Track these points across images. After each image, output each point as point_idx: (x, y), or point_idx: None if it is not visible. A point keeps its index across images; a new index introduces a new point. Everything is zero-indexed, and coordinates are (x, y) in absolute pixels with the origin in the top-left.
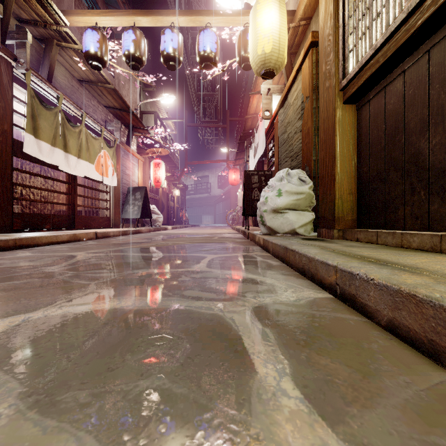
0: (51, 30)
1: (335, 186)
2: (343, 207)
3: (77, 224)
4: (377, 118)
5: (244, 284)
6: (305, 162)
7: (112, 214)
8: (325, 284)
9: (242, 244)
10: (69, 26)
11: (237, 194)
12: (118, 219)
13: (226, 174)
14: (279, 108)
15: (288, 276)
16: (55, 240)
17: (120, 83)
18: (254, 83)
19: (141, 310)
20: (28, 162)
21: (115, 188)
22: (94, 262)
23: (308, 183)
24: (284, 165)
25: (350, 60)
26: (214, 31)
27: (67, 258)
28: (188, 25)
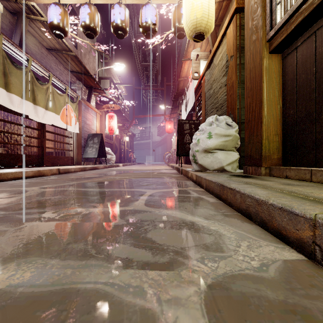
0: (21, 4)
1: (262, 128)
2: (269, 147)
3: (45, 162)
4: (306, 62)
5: (186, 232)
6: (229, 111)
7: (75, 155)
8: (287, 237)
9: (177, 179)
10: (39, 5)
11: (172, 140)
12: (80, 158)
13: (163, 125)
14: (206, 70)
15: (230, 218)
16: (20, 175)
17: (82, 53)
18: (186, 51)
19: (33, 296)
20: (12, 115)
21: (77, 134)
22: (38, 198)
23: (234, 127)
24: (210, 115)
25: (277, 12)
26: (154, 6)
27: (17, 193)
28: (133, 2)
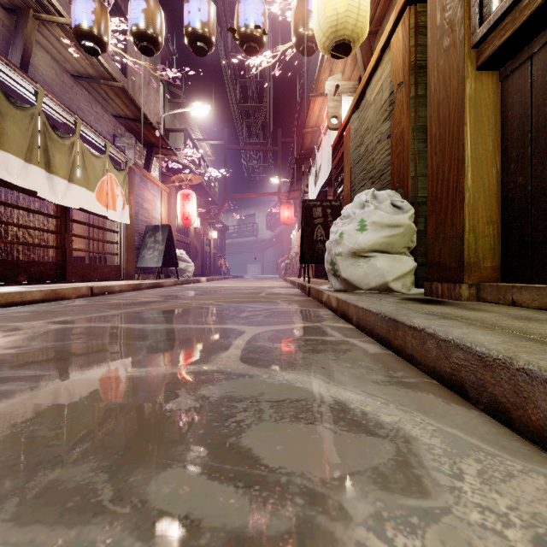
0: None
1: (464, 210)
2: (477, 246)
3: (69, 275)
4: None
5: (329, 432)
6: (396, 182)
7: (123, 262)
8: None
9: (302, 306)
10: None
11: (292, 237)
12: (132, 268)
13: (277, 211)
14: (352, 112)
15: (419, 392)
16: (19, 298)
17: (136, 86)
18: (316, 80)
19: None
20: (14, 192)
21: (127, 226)
22: (34, 345)
23: (407, 211)
24: (360, 191)
25: None
26: None
27: None
28: None
